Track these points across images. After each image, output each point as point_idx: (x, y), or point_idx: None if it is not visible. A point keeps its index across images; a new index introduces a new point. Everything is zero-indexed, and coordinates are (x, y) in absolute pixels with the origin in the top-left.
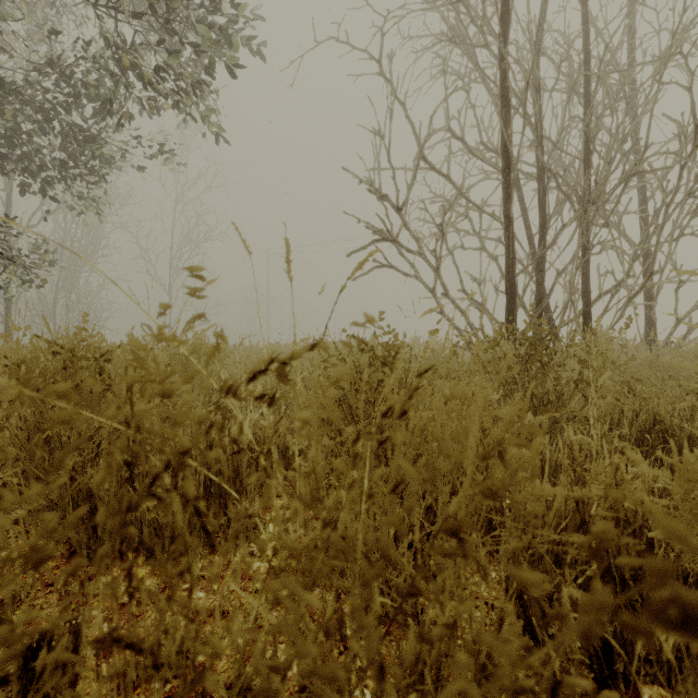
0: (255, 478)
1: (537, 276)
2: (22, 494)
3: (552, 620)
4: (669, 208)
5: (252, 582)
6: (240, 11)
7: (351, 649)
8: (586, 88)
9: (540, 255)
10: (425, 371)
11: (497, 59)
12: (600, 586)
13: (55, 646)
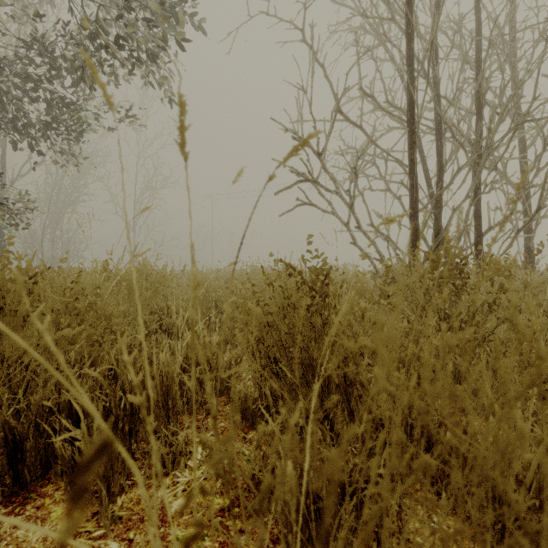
0: None
1: (435, 212)
2: None
3: None
4: None
5: None
6: None
7: None
8: (477, 53)
9: (439, 194)
10: None
11: (402, 29)
12: None
13: None
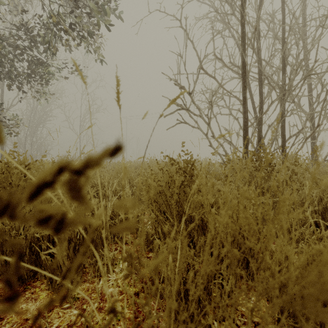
0: None
1: (258, 127)
2: None
3: None
4: (327, 92)
5: None
6: None
7: None
8: (283, 34)
9: (260, 117)
10: None
11: (238, 19)
12: None
13: None
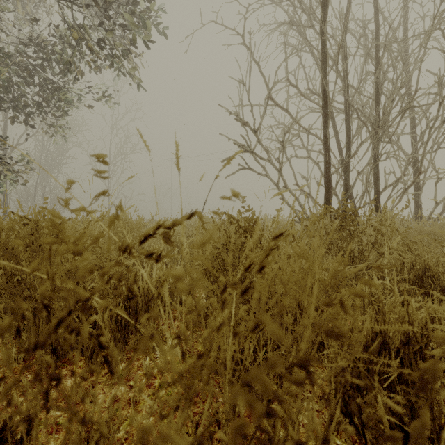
0: (145, 319)
1: (344, 175)
2: (2, 319)
3: (386, 442)
4: (431, 130)
5: (130, 422)
6: (152, 4)
7: (222, 441)
8: (376, 53)
9: (347, 161)
10: (280, 235)
11: (319, 34)
12: (428, 415)
13: (14, 429)
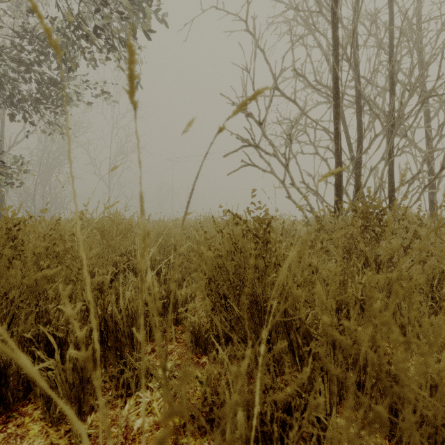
0: None
1: (355, 171)
2: None
3: None
4: None
5: None
6: None
7: None
8: (390, 40)
9: (359, 156)
10: None
11: (328, 21)
12: None
13: None
